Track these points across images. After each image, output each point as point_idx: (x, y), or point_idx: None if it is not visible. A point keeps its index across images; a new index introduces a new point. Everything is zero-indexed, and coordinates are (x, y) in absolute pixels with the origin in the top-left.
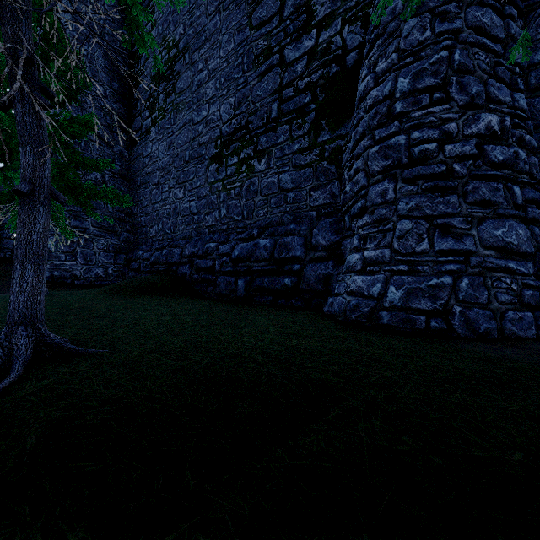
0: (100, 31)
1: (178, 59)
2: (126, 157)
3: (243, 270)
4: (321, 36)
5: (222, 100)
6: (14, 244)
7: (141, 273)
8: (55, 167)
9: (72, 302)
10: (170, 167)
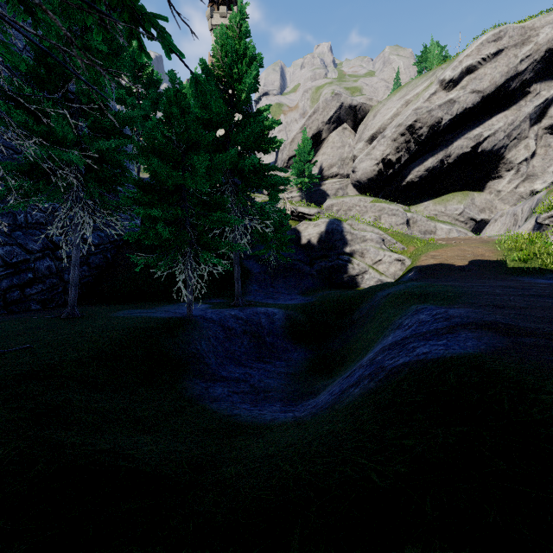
0: None
1: None
2: None
3: None
4: None
5: None
6: None
7: None
8: None
9: None
10: None
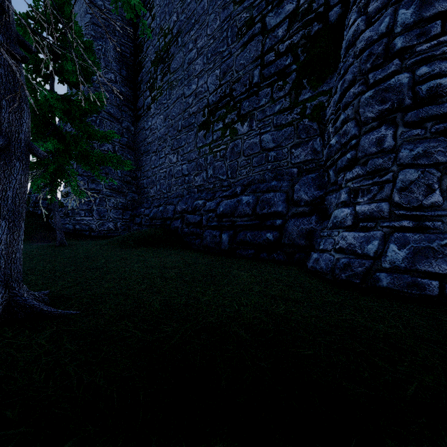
0: (112, 29)
1: (172, 43)
2: (132, 131)
3: (227, 225)
4: None
5: (209, 73)
6: (40, 203)
7: (142, 227)
8: (71, 138)
9: (80, 252)
10: (166, 136)
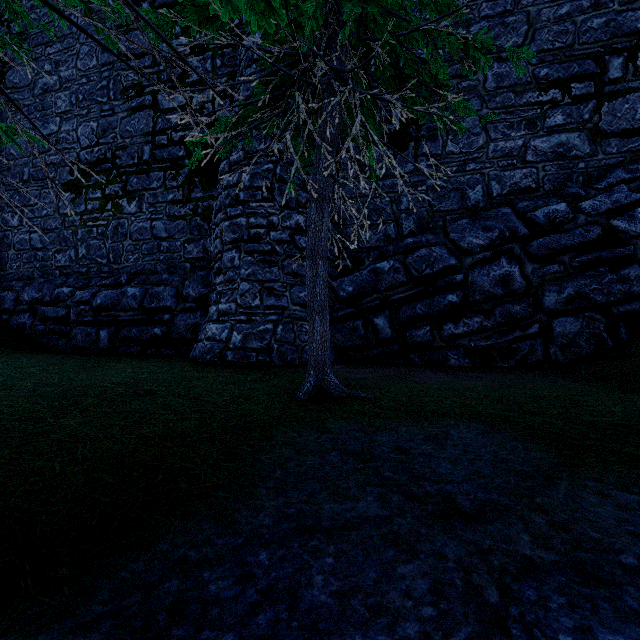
0: None
1: None
2: None
3: (107, 320)
4: (195, 98)
5: (80, 120)
6: None
7: None
8: None
9: None
10: None
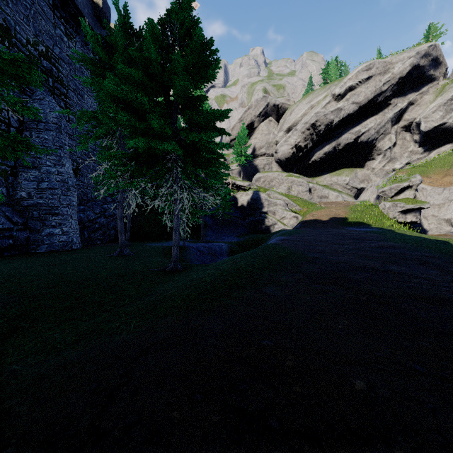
0: None
1: None
2: None
3: None
4: None
5: None
6: None
7: None
8: None
9: None
10: None
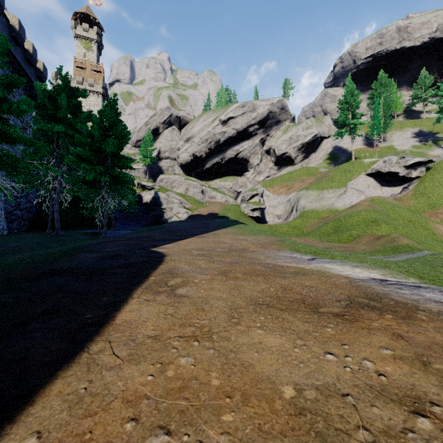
0: None
1: None
2: None
3: None
4: None
5: None
6: None
7: None
8: None
9: None
10: None
